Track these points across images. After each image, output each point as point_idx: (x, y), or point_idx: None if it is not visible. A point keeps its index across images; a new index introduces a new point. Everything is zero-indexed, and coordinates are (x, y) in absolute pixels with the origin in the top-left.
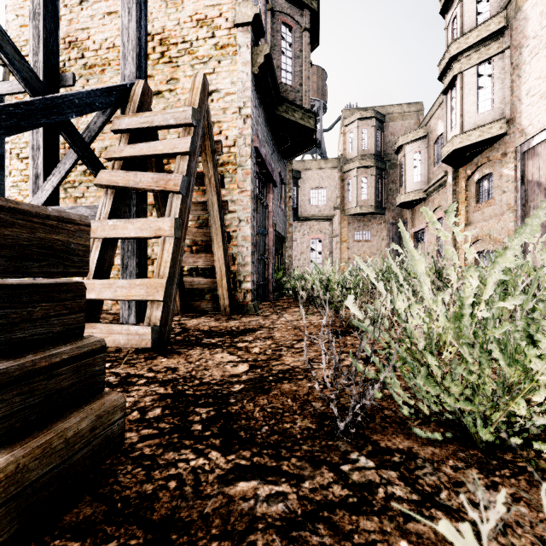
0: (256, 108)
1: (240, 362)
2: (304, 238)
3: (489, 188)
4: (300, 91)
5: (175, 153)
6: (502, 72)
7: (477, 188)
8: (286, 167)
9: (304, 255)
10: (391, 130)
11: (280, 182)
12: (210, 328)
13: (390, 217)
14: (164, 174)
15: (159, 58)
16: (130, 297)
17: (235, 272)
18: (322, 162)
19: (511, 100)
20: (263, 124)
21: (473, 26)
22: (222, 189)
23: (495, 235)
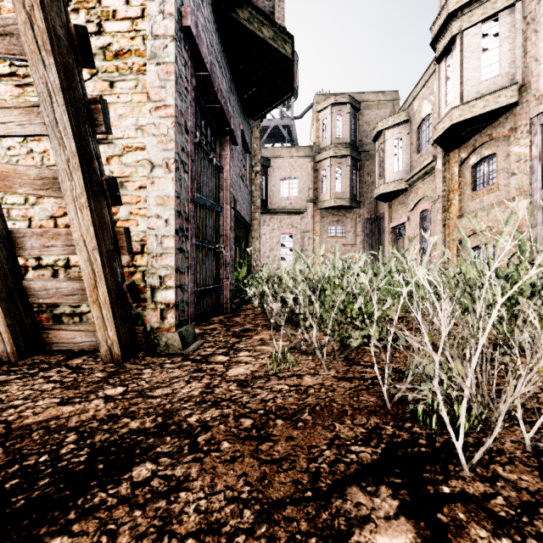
0: None
1: None
2: (274, 233)
3: (489, 173)
4: None
5: None
6: (511, 30)
7: (473, 173)
8: (252, 133)
9: (273, 252)
10: (366, 119)
11: (243, 148)
12: None
13: (365, 212)
14: None
15: None
16: None
17: (142, 269)
18: (293, 150)
19: (524, 62)
20: (210, 24)
21: None
22: (117, 104)
23: (500, 227)
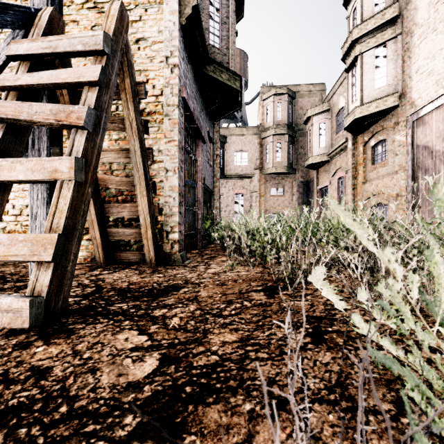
0: (184, 61)
1: (148, 349)
2: (230, 193)
3: (382, 152)
4: (227, 55)
5: (81, 83)
6: (395, 54)
7: (372, 152)
8: (214, 128)
9: (229, 207)
10: (300, 105)
11: (208, 140)
12: (129, 285)
13: (299, 177)
14: (65, 105)
15: (83, 2)
16: (7, 257)
17: (162, 223)
18: (244, 129)
19: (402, 77)
20: (191, 81)
21: (371, 15)
22: (148, 139)
23: (388, 191)
